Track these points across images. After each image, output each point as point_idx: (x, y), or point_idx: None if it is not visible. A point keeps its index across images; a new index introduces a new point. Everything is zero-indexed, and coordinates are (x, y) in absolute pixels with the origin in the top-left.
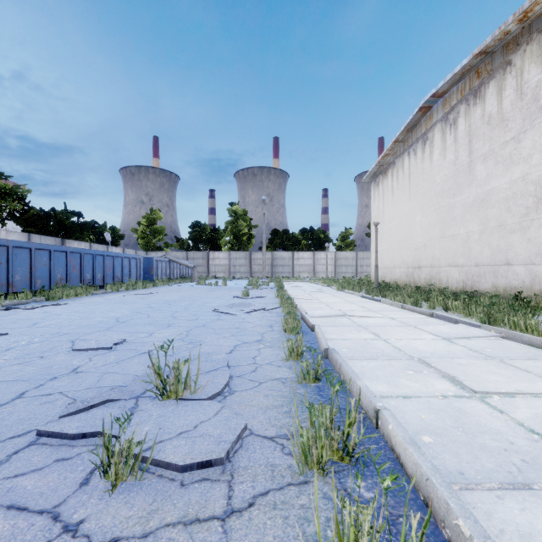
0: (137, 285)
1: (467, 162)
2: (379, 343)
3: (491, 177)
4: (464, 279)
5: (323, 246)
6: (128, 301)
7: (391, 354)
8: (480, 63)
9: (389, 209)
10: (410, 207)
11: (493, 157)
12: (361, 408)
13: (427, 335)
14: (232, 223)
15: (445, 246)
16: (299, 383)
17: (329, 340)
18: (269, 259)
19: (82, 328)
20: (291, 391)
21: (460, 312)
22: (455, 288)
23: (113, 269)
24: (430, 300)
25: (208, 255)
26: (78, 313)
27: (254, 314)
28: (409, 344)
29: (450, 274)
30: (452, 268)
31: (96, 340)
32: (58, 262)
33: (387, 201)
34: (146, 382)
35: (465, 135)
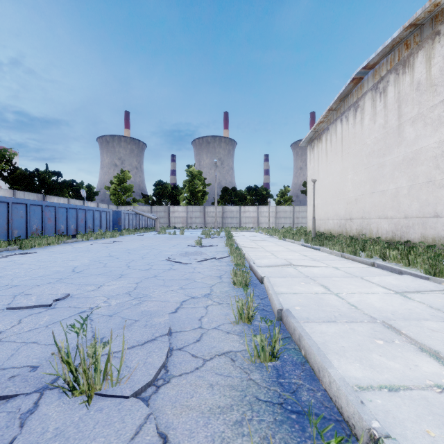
0: (105, 235)
1: (396, 125)
2: (332, 298)
3: (420, 138)
4: (393, 229)
5: (265, 201)
6: (92, 249)
7: (349, 314)
8: (409, 36)
9: (323, 169)
10: (342, 167)
11: (422, 119)
12: (339, 414)
13: (377, 288)
14: (189, 182)
15: (375, 200)
16: (252, 361)
17: (280, 295)
18: (220, 212)
19: (34, 279)
20: (243, 377)
21: (398, 262)
22: (384, 237)
23: (85, 221)
24: (368, 249)
25: (169, 208)
26: (40, 262)
27: (205, 263)
28: (363, 299)
29: (380, 225)
30: (382, 220)
31: (38, 296)
32: (34, 214)
33: (321, 162)
34: (50, 374)
35: (394, 101)
